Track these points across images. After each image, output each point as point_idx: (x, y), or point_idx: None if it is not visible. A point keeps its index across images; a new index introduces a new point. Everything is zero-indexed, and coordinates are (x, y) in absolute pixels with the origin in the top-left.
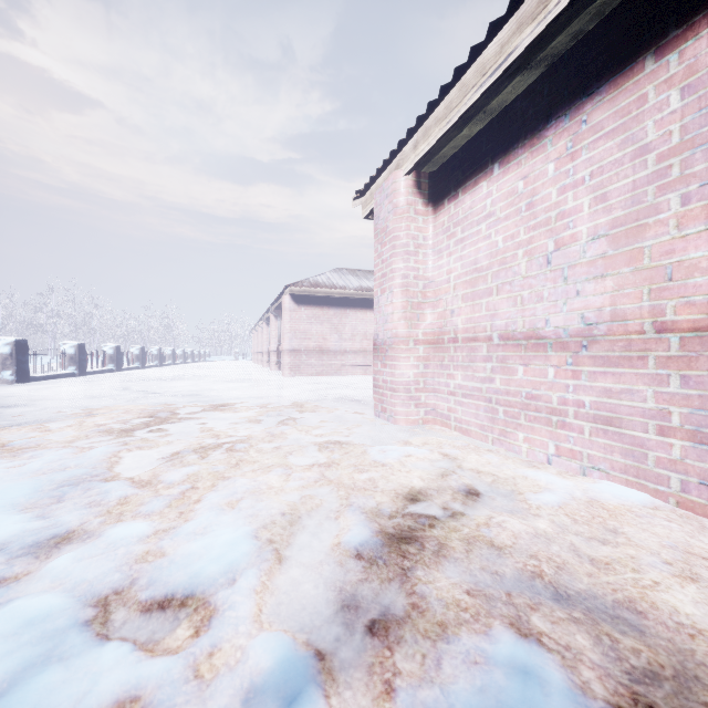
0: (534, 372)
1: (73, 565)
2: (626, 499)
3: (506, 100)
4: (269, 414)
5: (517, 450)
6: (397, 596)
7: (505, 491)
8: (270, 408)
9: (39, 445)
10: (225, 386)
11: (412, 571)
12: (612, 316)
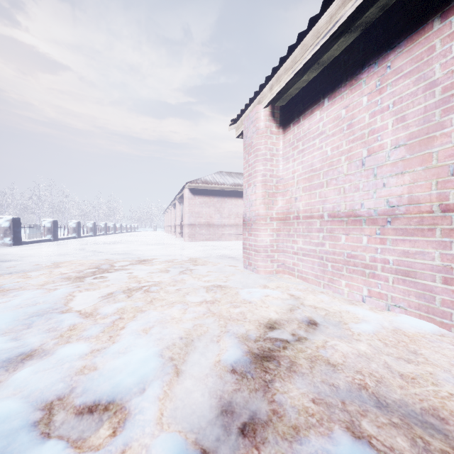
0: (353, 239)
1: (31, 377)
2: (420, 328)
3: (333, 54)
4: (174, 266)
5: (340, 292)
6: (262, 403)
7: (334, 322)
8: (175, 262)
9: (21, 287)
10: (146, 248)
11: (271, 383)
12: (409, 201)
